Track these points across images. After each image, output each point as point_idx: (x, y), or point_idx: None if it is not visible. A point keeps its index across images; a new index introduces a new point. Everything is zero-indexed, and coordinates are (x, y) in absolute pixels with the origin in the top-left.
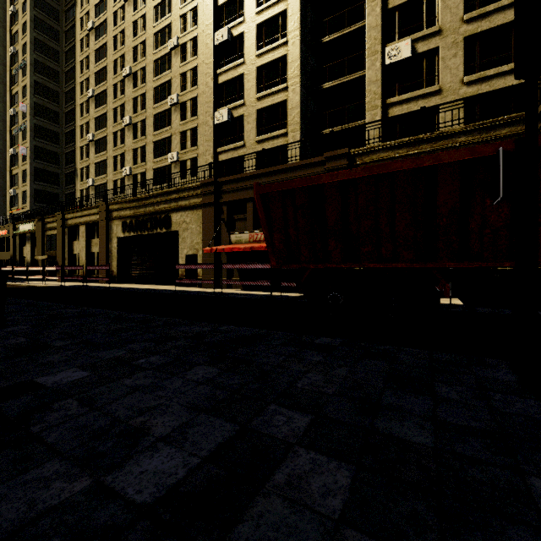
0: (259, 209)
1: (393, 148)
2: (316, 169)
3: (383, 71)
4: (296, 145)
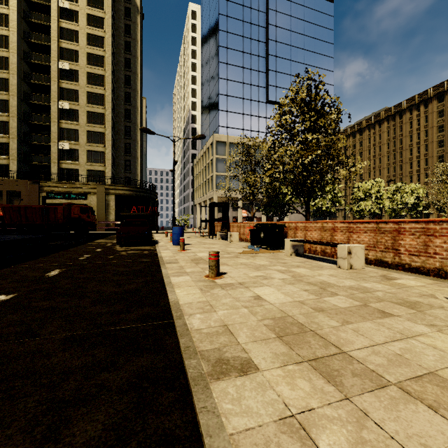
0: (2, 209)
1: (58, 183)
2: (25, 184)
3: (59, 149)
4: (15, 167)
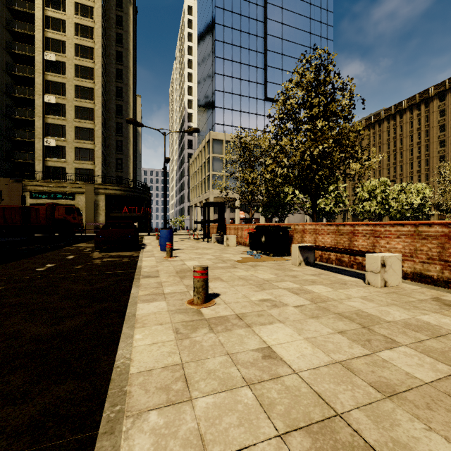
0: None
1: (42, 182)
2: (7, 183)
3: (44, 146)
4: None
